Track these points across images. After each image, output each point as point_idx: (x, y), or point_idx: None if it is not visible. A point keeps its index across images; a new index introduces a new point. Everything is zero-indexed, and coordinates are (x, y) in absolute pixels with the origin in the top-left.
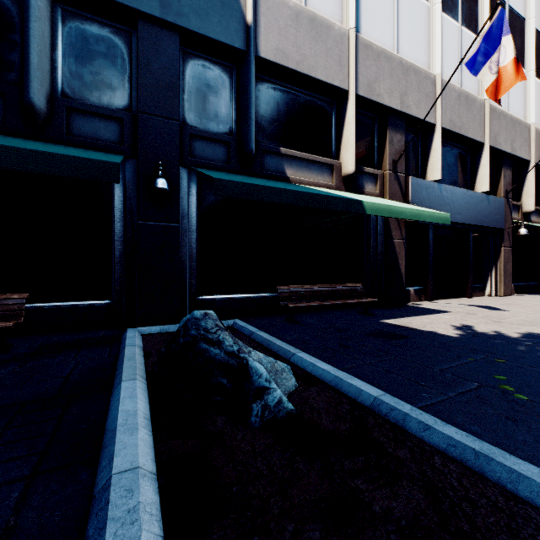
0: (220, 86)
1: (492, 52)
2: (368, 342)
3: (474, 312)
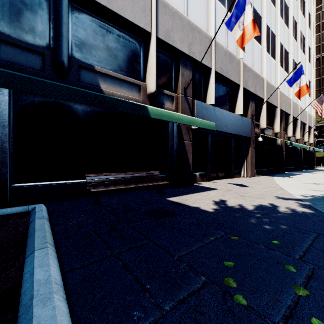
0: (37, 5)
1: (240, 16)
2: (139, 222)
3: (231, 189)
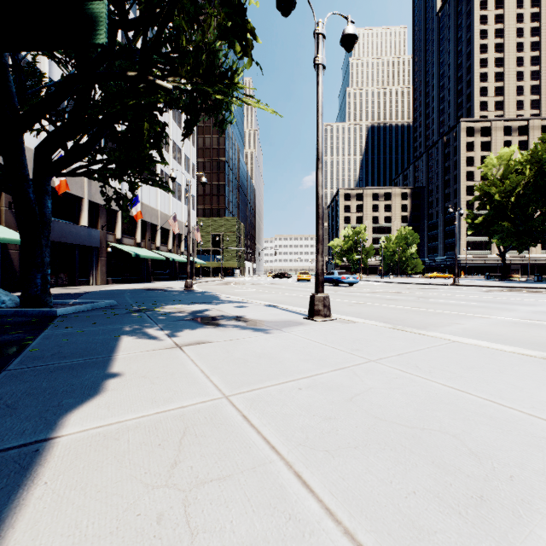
0: None
1: None
2: None
3: (58, 290)
